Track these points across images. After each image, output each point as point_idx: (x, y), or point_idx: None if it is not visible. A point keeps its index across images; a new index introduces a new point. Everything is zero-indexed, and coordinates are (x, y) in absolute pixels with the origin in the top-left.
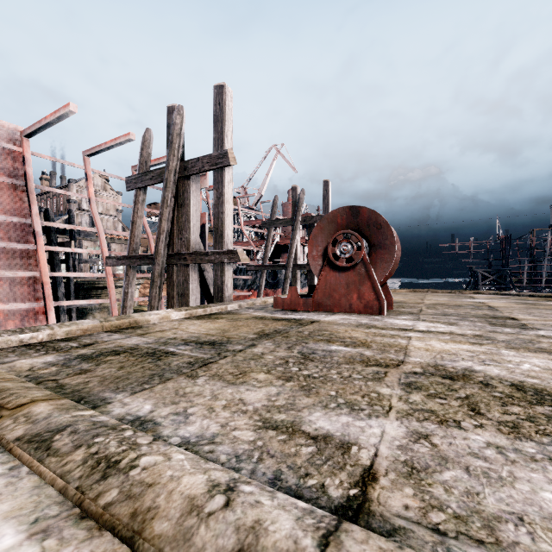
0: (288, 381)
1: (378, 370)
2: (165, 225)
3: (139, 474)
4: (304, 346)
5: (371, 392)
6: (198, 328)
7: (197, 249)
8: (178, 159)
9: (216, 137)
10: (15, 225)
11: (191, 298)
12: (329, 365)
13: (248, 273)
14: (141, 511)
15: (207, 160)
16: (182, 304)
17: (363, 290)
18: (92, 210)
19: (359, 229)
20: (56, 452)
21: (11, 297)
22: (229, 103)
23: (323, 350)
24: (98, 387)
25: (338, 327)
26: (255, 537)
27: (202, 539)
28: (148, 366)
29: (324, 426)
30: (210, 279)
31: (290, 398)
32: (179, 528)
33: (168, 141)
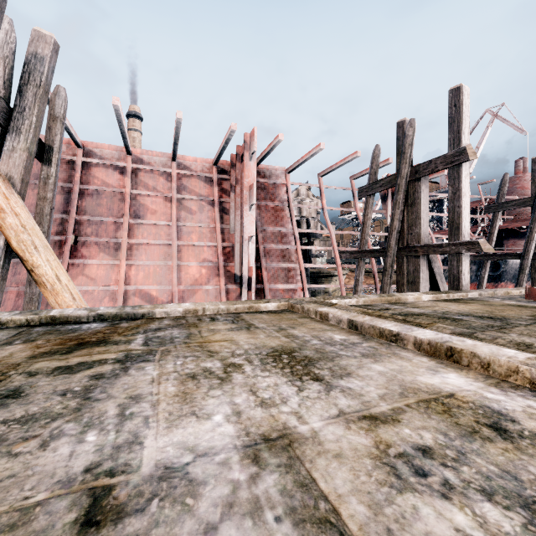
0: None
1: None
2: (396, 223)
3: None
4: None
5: None
6: (458, 307)
7: (425, 242)
8: (409, 165)
9: (451, 137)
10: (284, 233)
11: (421, 286)
12: None
13: None
14: None
15: (440, 161)
16: (412, 290)
17: None
18: (325, 216)
19: None
20: (484, 339)
21: (286, 280)
22: (466, 100)
23: None
24: None
25: None
26: None
27: None
28: (455, 324)
29: None
30: (436, 269)
31: None
32: None
33: (397, 151)
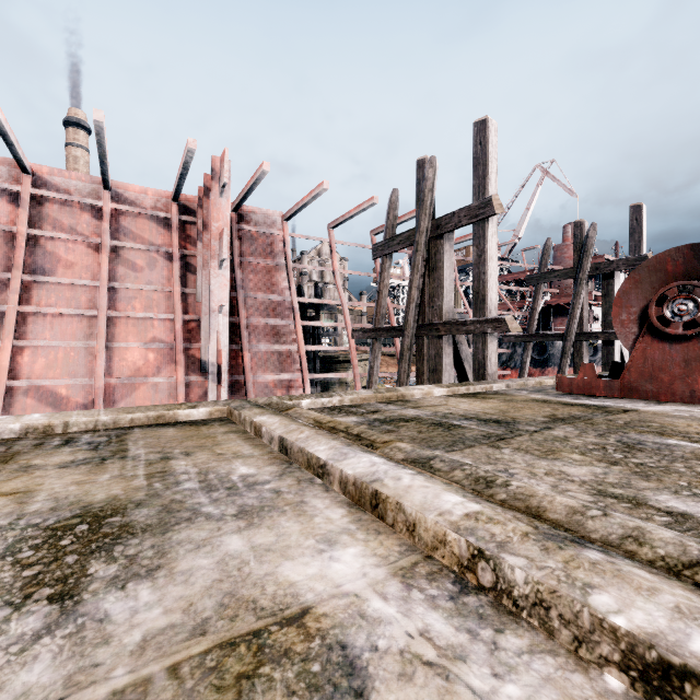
0: (613, 465)
1: None
2: (415, 293)
3: (516, 489)
4: (623, 435)
5: None
6: (470, 406)
7: (450, 318)
8: (430, 217)
9: (476, 184)
10: (279, 303)
11: (443, 375)
12: (668, 458)
13: (503, 346)
14: (532, 507)
15: (465, 213)
16: (433, 381)
17: None
18: (336, 282)
19: None
20: (439, 470)
21: (279, 368)
22: (493, 138)
23: (654, 442)
24: (413, 443)
25: (673, 419)
26: (640, 533)
27: (592, 526)
28: (444, 434)
29: (678, 507)
30: (464, 353)
31: (622, 478)
32: (570, 519)
33: (417, 198)
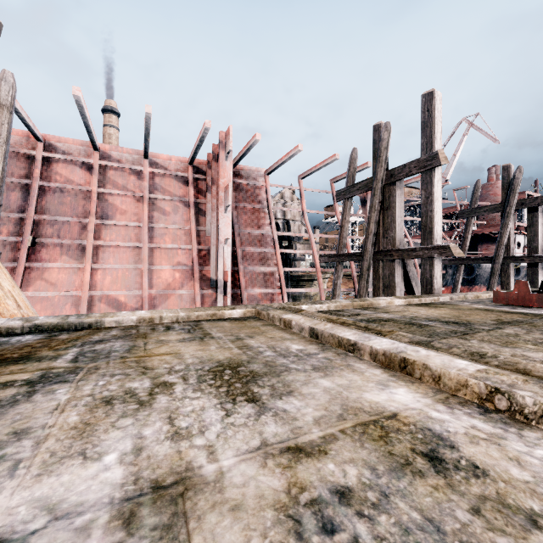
0: None
1: None
2: (372, 227)
3: (504, 359)
4: None
5: None
6: (428, 312)
7: (401, 246)
8: (385, 168)
9: (424, 142)
10: (263, 236)
11: (396, 290)
12: None
13: None
14: (520, 369)
15: (414, 165)
16: (387, 294)
17: None
18: (305, 219)
19: None
20: (440, 348)
21: (264, 284)
22: (438, 105)
23: None
24: None
25: None
26: None
27: None
28: (419, 330)
29: None
30: (411, 273)
31: None
32: None
33: (374, 155)
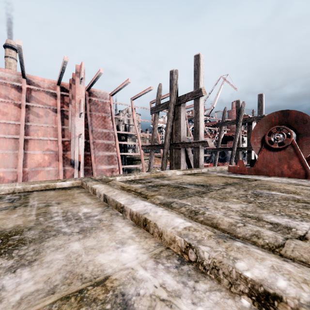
0: (250, 203)
1: (305, 205)
2: (169, 129)
3: (207, 215)
4: (254, 190)
5: (301, 213)
6: (191, 179)
7: (184, 141)
8: (175, 96)
9: (195, 82)
10: (108, 133)
11: (181, 165)
12: (272, 199)
13: (207, 153)
14: (214, 223)
15: (190, 95)
16: (177, 168)
17: (292, 162)
18: (134, 124)
19: (288, 124)
20: (175, 207)
21: (108, 163)
22: (202, 63)
23: (266, 193)
24: (165, 196)
25: (274, 183)
26: (259, 233)
27: (239, 231)
28: (179, 191)
29: (275, 220)
30: (190, 156)
31: (253, 209)
32: (229, 228)
33: (170, 88)
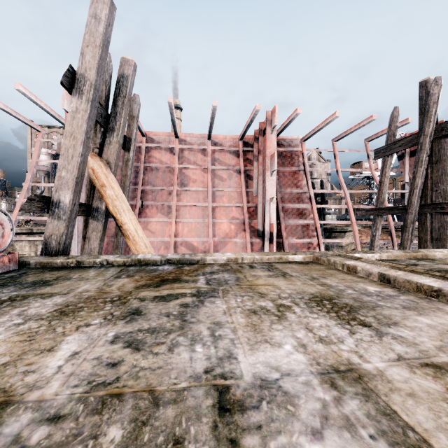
0: None
1: None
2: (418, 181)
3: None
4: None
5: None
6: None
7: None
8: (434, 123)
9: None
10: (301, 194)
11: (447, 242)
12: None
13: None
14: None
15: None
16: (437, 246)
17: None
18: (339, 178)
19: None
20: None
21: (302, 235)
22: None
23: None
24: None
25: None
26: None
27: None
28: None
29: None
30: None
31: None
32: None
33: (420, 110)
